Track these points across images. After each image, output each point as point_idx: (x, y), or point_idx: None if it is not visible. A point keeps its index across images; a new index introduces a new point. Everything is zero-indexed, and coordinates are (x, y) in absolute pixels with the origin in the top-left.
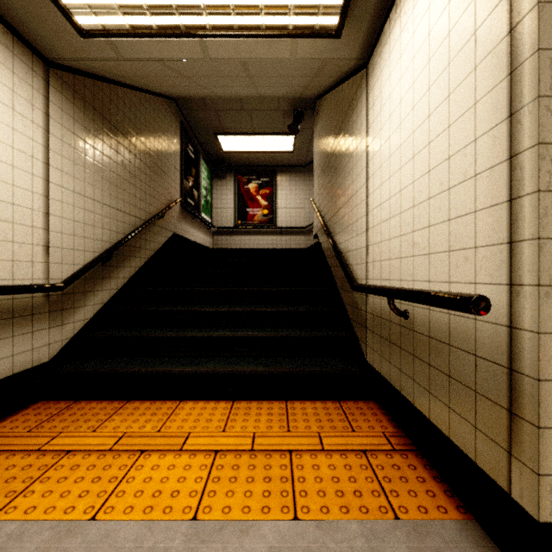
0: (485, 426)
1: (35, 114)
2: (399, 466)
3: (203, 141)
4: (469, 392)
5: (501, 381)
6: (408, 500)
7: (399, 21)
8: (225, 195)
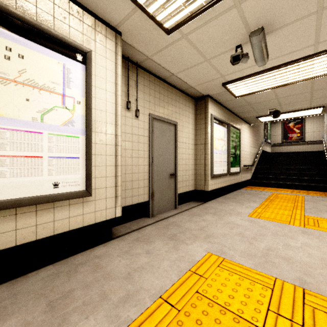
0: None
1: (249, 135)
2: None
3: None
4: None
5: None
6: None
7: None
8: (276, 130)
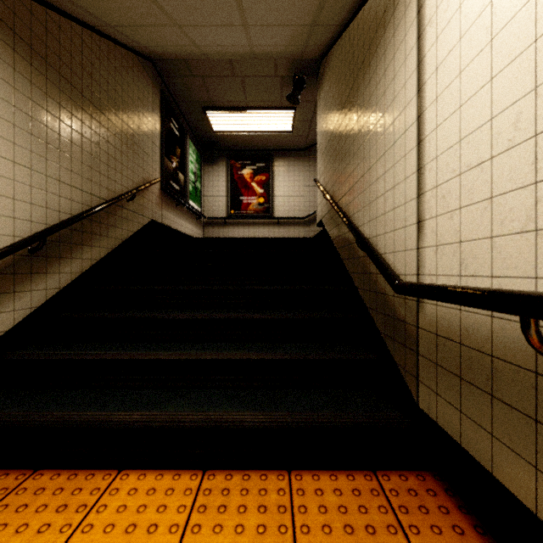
0: None
1: None
2: None
3: (191, 119)
4: None
5: None
6: None
7: None
8: (217, 182)
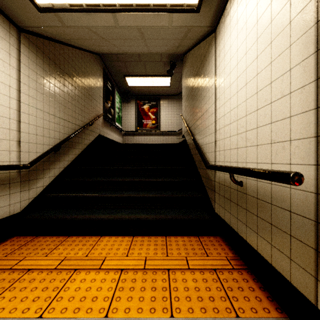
0: (297, 259)
1: (11, 60)
2: (237, 279)
3: (117, 80)
4: (286, 236)
5: (310, 230)
6: (244, 303)
7: (237, 0)
8: (130, 112)
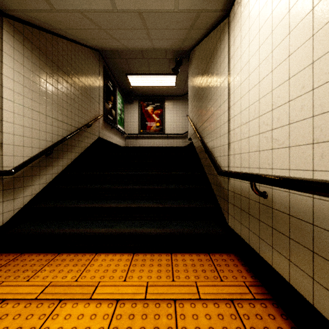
0: None
1: None
2: (261, 315)
3: (119, 80)
4: None
5: None
6: None
7: None
8: (133, 114)
